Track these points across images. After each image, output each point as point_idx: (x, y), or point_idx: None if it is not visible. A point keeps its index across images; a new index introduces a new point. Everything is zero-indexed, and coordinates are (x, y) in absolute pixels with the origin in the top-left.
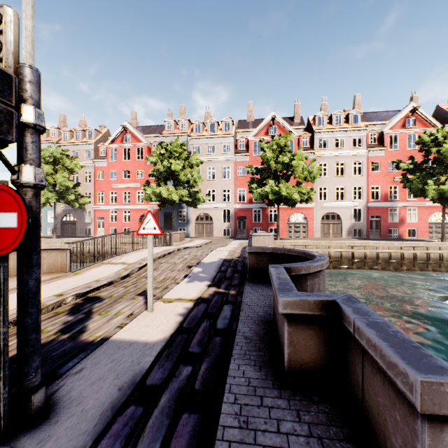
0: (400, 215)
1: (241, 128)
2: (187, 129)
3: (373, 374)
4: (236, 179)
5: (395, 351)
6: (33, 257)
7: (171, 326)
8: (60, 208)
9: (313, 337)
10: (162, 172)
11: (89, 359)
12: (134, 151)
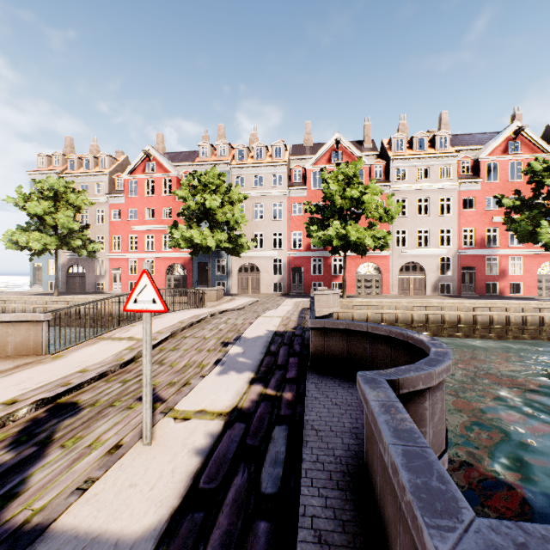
0: (501, 266)
1: (296, 154)
2: (227, 155)
3: None
4: (290, 219)
5: None
6: None
7: (176, 486)
8: (65, 257)
9: None
10: (194, 210)
11: None
12: (159, 184)
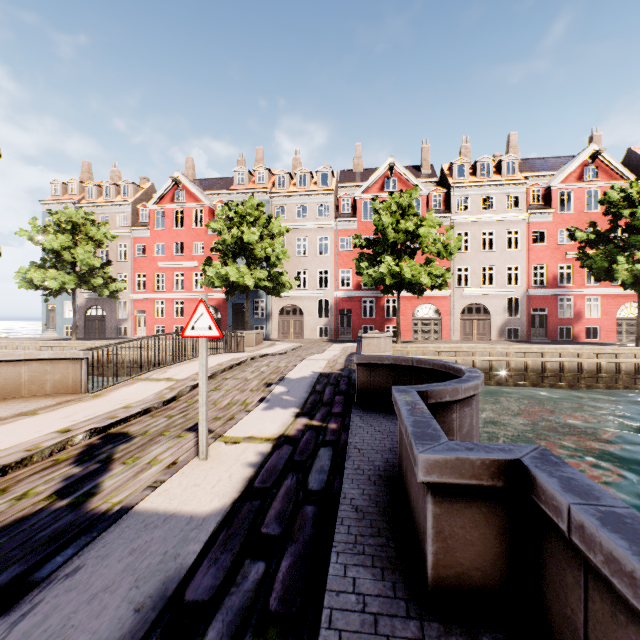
0: (576, 308)
1: (344, 181)
2: (266, 182)
3: (616, 623)
4: (338, 255)
5: None
6: None
7: (234, 486)
8: (83, 298)
9: (480, 525)
10: (229, 245)
11: (93, 548)
12: (189, 215)
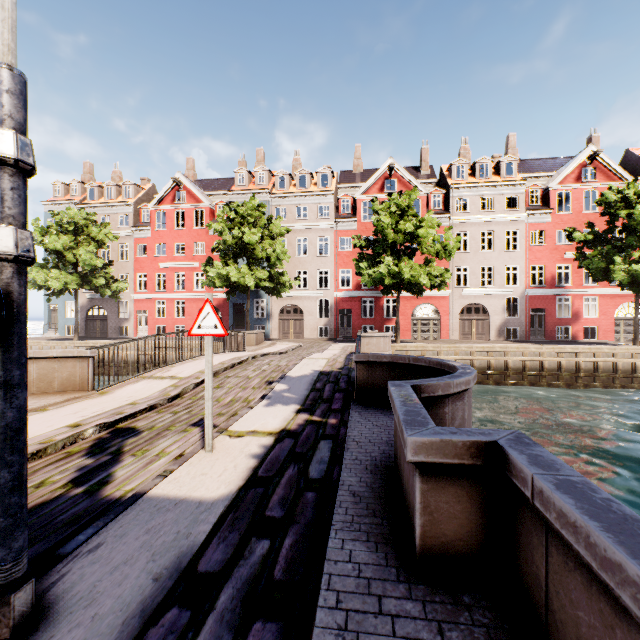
0: (574, 308)
1: (344, 182)
2: (267, 183)
3: (568, 570)
4: (338, 256)
5: (616, 540)
6: (13, 372)
7: (239, 475)
8: (84, 298)
9: (462, 500)
10: (230, 245)
11: (111, 528)
12: (190, 215)
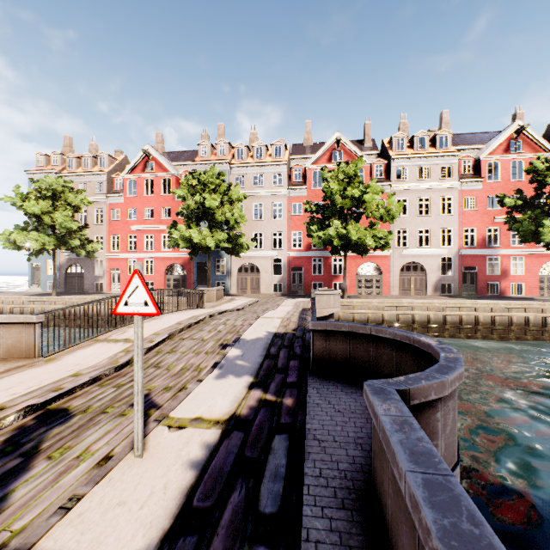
0: (502, 266)
1: (296, 154)
2: (226, 154)
3: None
4: (290, 219)
5: None
6: None
7: (168, 505)
8: (64, 257)
9: None
10: (193, 210)
11: None
12: (158, 183)
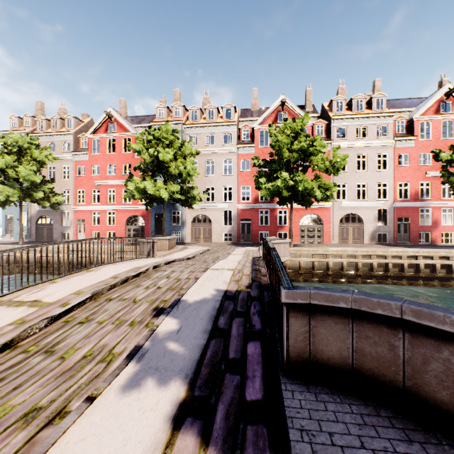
0: (433, 217)
1: (244, 117)
2: (181, 116)
3: None
4: (240, 175)
5: None
6: None
7: None
8: (34, 209)
9: None
10: (148, 164)
11: None
12: (119, 142)
